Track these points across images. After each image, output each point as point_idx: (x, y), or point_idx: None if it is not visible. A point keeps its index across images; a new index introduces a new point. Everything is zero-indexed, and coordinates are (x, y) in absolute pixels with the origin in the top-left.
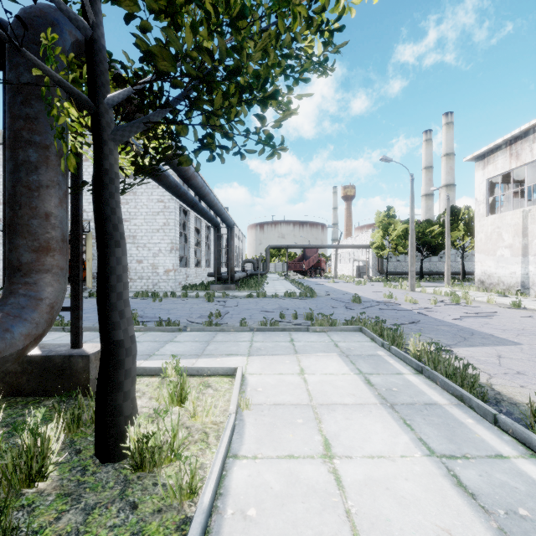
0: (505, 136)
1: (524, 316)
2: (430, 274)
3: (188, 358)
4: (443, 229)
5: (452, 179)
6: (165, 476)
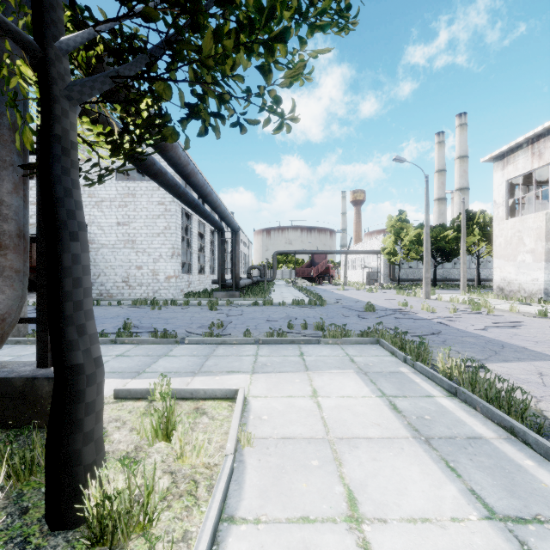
0: (527, 134)
1: None
2: (443, 281)
3: (182, 377)
4: (457, 233)
5: (466, 183)
6: None
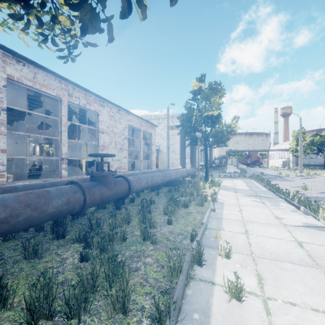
0: None
1: (324, 179)
2: None
3: None
4: None
5: None
6: (215, 181)
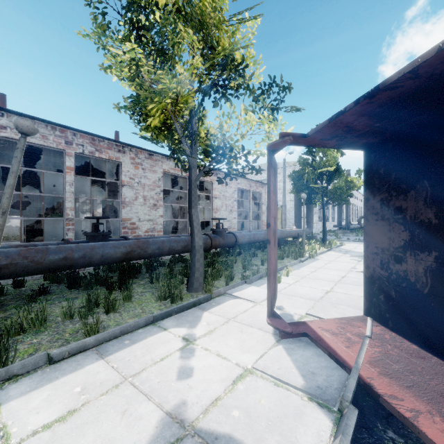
0: None
1: None
2: None
3: None
4: None
5: None
6: (333, 243)
